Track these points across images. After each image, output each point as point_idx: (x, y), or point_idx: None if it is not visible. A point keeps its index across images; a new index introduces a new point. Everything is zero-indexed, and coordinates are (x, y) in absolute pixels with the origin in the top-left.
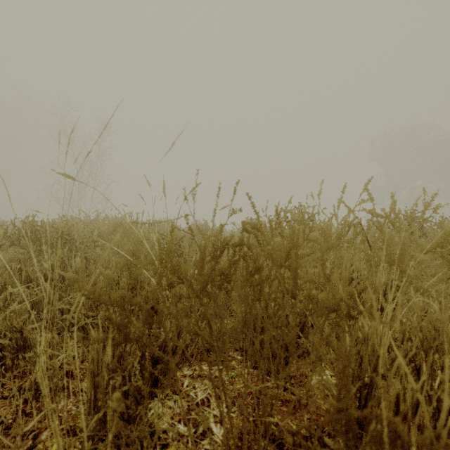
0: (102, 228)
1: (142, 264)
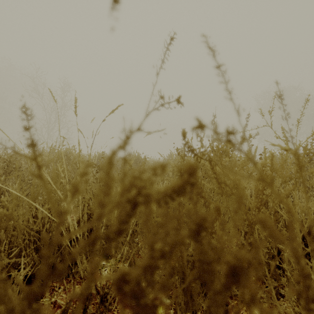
0: (46, 158)
1: (55, 197)
